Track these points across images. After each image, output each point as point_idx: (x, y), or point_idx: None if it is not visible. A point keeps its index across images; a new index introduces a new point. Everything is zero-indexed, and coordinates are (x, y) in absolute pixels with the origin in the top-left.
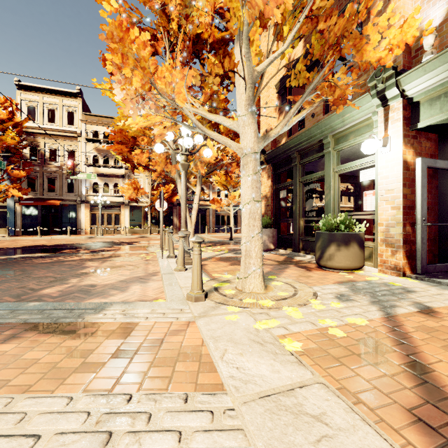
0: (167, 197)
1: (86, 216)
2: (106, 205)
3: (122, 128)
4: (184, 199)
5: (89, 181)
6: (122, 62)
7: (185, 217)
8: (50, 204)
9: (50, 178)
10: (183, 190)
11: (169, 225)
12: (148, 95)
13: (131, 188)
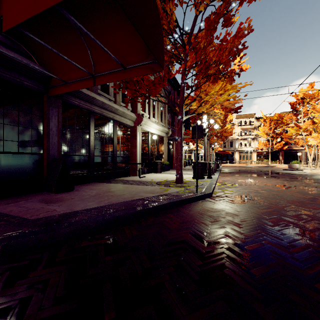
0: (280, 147)
1: (237, 156)
2: (245, 151)
3: (288, 134)
4: (316, 154)
5: (238, 142)
6: (316, 140)
7: (317, 158)
8: (227, 152)
9: (224, 142)
10: (316, 152)
11: (276, 160)
12: (319, 142)
13: (263, 145)
